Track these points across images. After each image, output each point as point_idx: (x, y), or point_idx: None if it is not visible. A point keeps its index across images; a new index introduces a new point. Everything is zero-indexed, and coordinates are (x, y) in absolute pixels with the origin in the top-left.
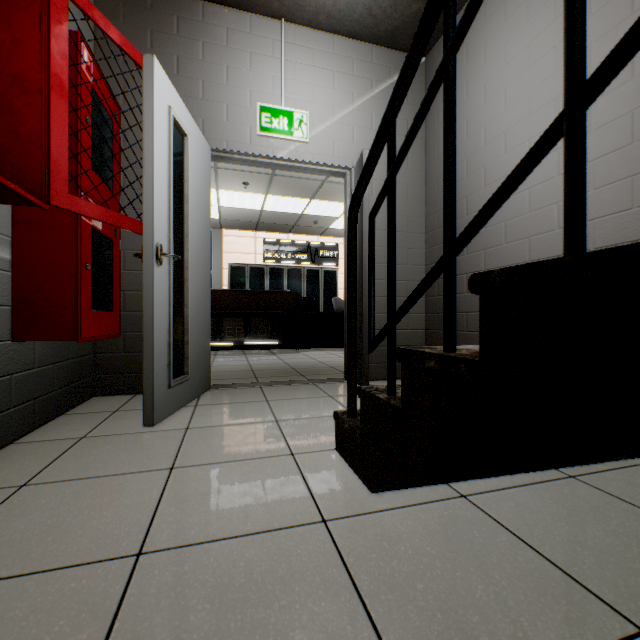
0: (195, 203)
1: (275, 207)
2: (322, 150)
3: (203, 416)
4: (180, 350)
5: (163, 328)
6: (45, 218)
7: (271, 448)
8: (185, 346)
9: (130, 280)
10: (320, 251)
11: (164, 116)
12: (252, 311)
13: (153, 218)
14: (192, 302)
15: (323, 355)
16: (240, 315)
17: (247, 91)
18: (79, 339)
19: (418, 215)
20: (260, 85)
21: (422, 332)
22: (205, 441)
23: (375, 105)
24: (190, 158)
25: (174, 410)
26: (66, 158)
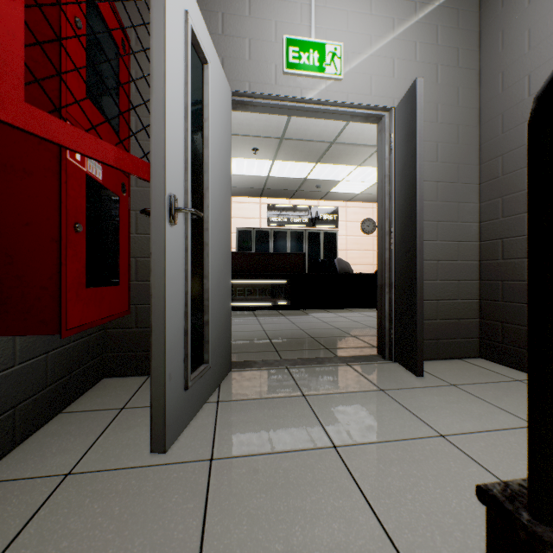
0: (215, 150)
1: (281, 173)
2: (357, 88)
3: (229, 427)
4: (199, 333)
5: (178, 311)
6: (16, 158)
7: (360, 542)
8: (204, 327)
9: (142, 245)
10: (320, 214)
11: (179, 21)
12: (261, 273)
13: (164, 157)
14: (212, 271)
15: (334, 318)
16: (249, 277)
17: (272, 23)
18: (62, 332)
19: (470, 162)
20: (286, 15)
21: (475, 302)
22: (241, 503)
23: (419, 32)
24: (210, 93)
25: (192, 416)
26: (20, 41)
